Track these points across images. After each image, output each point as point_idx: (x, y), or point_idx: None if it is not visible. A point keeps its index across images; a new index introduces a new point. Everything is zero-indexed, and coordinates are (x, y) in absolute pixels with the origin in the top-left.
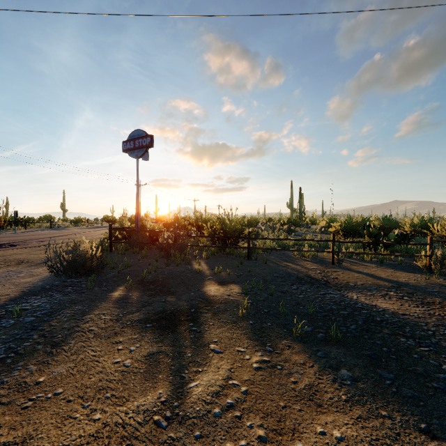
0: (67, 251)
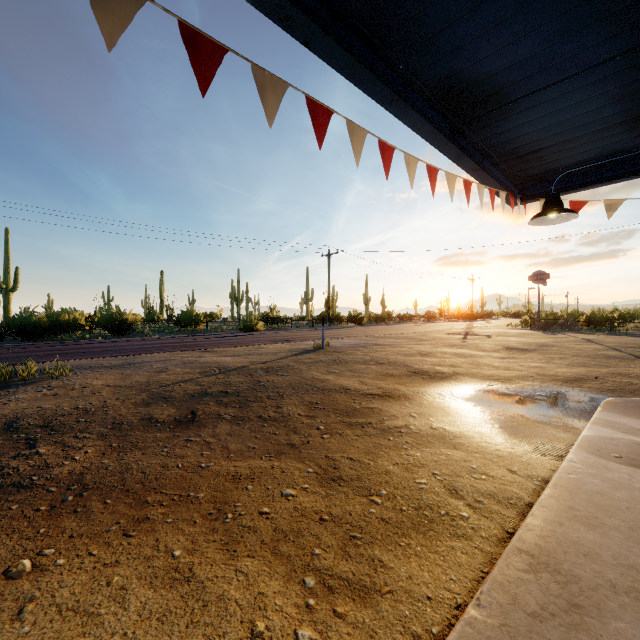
0: (541, 323)
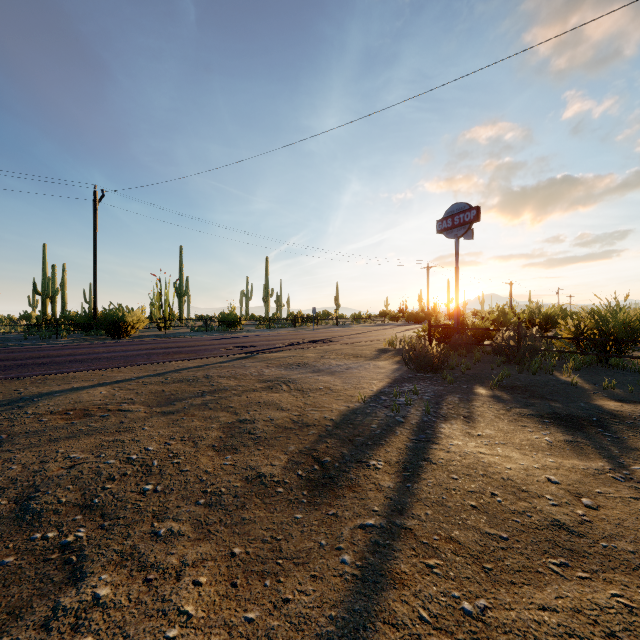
0: (417, 347)
